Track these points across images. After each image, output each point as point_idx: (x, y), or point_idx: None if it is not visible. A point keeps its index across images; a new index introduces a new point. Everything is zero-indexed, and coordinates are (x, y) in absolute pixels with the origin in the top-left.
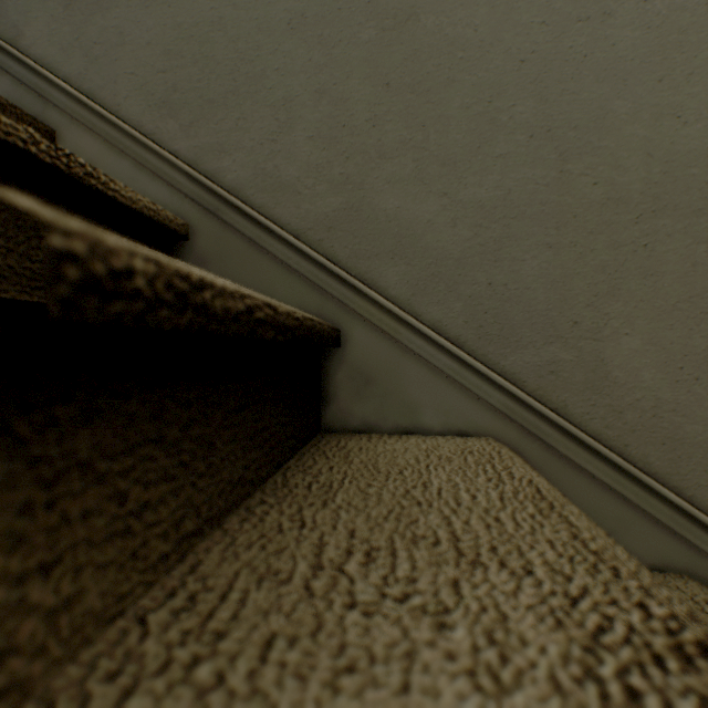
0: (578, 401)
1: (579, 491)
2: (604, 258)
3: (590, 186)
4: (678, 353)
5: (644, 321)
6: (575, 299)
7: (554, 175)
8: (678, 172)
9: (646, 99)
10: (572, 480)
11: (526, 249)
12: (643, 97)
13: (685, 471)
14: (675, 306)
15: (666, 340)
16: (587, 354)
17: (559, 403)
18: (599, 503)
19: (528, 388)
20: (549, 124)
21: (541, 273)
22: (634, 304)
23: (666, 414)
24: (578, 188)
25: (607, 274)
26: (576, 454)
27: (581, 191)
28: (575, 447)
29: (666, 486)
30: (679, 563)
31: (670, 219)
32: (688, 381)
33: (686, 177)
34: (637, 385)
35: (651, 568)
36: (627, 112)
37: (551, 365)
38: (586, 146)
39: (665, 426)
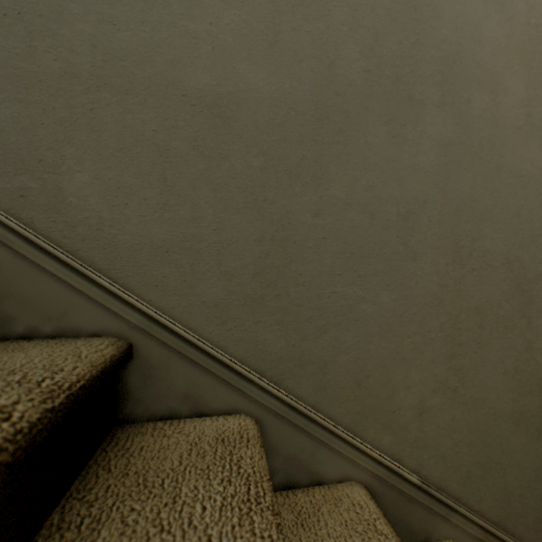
0: (43, 218)
1: (41, 284)
2: (63, 115)
3: (53, 61)
4: (115, 186)
5: (92, 163)
6: (42, 143)
7: (25, 48)
8: (115, 62)
9: (93, 7)
10: (36, 276)
11: (2, 101)
12: (91, 6)
13: (120, 267)
14: (113, 154)
15: (107, 177)
16: (51, 184)
17: (29, 220)
18: (56, 292)
19: (3, 208)
20: (21, 9)
21: (14, 121)
22: (85, 151)
23: (107, 228)
24: (43, 61)
25: (66, 127)
26: (36, 256)
27: (46, 64)
28: (36, 251)
29: (107, 278)
30: (113, 329)
31: (110, 94)
32: (122, 206)
33: (120, 67)
34: (87, 208)
35: (94, 335)
36: (80, 13)
37: (23, 191)
38: (50, 32)
39: (106, 236)
